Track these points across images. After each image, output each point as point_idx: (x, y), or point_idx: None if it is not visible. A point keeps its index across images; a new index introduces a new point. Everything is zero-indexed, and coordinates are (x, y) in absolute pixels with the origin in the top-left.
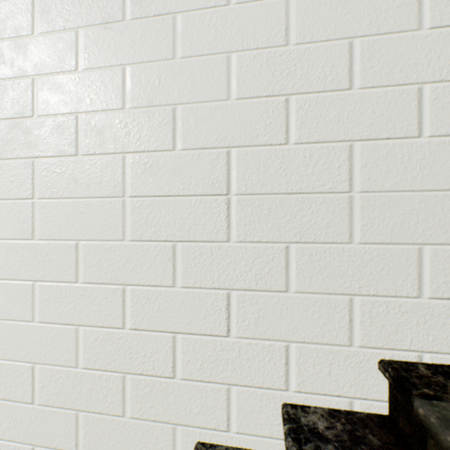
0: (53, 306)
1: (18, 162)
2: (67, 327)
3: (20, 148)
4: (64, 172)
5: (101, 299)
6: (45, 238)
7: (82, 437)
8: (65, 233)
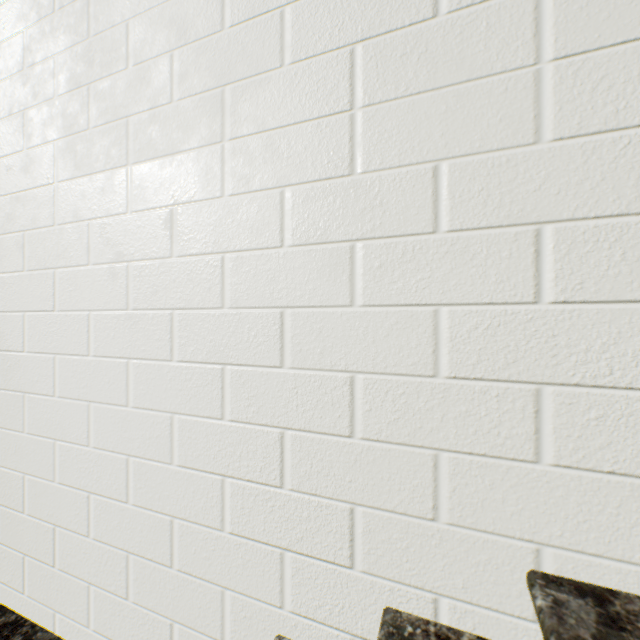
0: (387, 278)
1: (325, 59)
2: (414, 310)
3: (327, 36)
4: (409, 53)
5: (486, 256)
6: (373, 168)
7: (446, 496)
8: (412, 154)
